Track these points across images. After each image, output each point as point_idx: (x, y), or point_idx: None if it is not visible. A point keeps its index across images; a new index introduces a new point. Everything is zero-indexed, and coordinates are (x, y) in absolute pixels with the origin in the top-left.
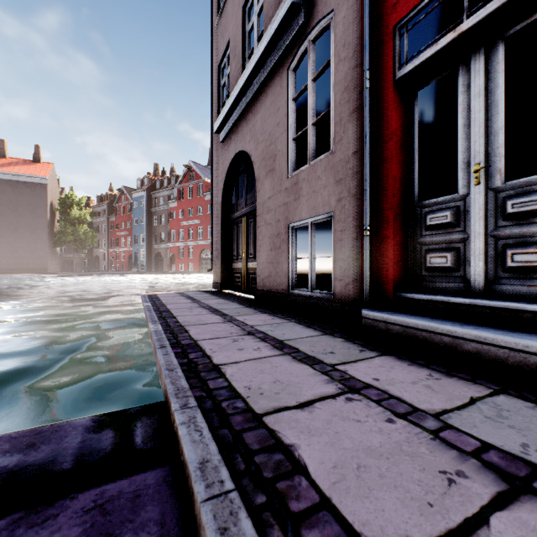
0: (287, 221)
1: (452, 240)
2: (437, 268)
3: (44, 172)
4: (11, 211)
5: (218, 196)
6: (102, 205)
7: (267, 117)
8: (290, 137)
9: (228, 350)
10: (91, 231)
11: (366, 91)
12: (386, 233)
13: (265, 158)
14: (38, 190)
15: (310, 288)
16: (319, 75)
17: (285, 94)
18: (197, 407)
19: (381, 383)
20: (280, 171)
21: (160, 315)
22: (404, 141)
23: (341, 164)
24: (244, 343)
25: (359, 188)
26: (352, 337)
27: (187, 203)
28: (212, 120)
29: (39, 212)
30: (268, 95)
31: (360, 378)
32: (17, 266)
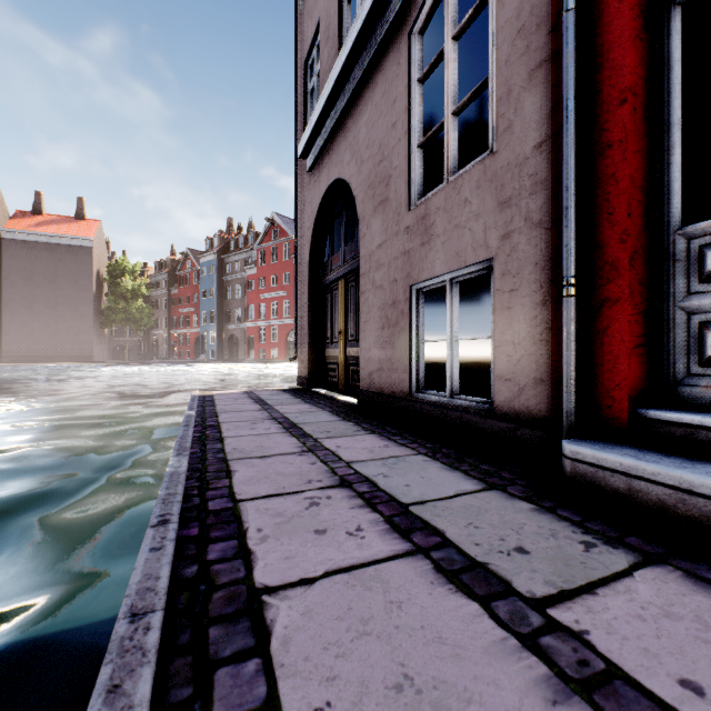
0: (409, 281)
1: None
2: None
3: (89, 232)
4: (48, 283)
5: (305, 252)
6: (162, 274)
7: (376, 119)
8: (414, 142)
9: (294, 533)
10: (147, 307)
11: (568, 15)
12: (612, 290)
13: (373, 183)
14: (81, 256)
15: (448, 391)
16: (465, 26)
17: (406, 74)
18: None
19: None
20: (397, 201)
21: (200, 436)
22: (648, 107)
23: (509, 170)
24: (330, 512)
25: (549, 209)
26: (548, 499)
27: (269, 269)
28: (296, 141)
29: (82, 284)
30: (378, 83)
31: (642, 679)
32: (55, 353)
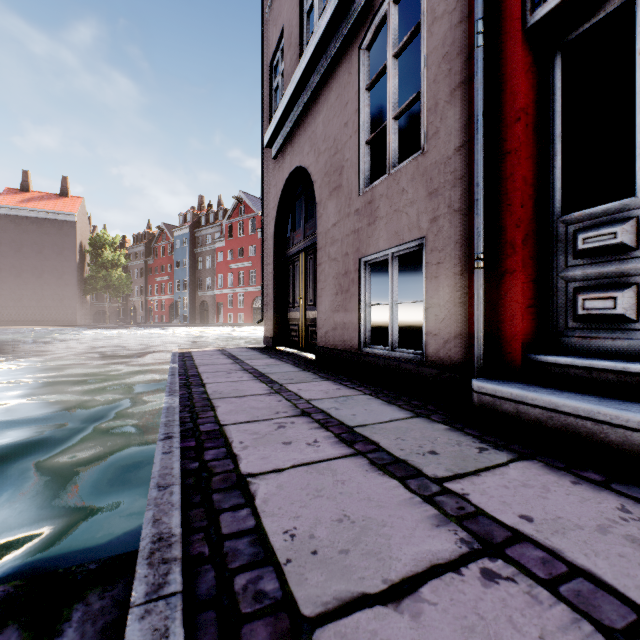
0: (358, 255)
1: (624, 271)
2: (596, 317)
3: (73, 208)
4: (35, 254)
5: (270, 228)
6: (139, 246)
7: (331, 118)
8: (362, 139)
9: (268, 444)
10: (125, 276)
11: (478, 50)
12: (510, 264)
13: (329, 172)
14: (65, 229)
15: (390, 345)
16: (403, 47)
17: (356, 82)
18: (180, 596)
19: (540, 530)
20: (349, 187)
21: (185, 382)
22: (537, 123)
23: (436, 167)
24: (294, 431)
25: (465, 199)
26: (460, 423)
27: (237, 242)
28: (263, 132)
29: (66, 254)
30: (333, 87)
31: (496, 515)
32: (42, 317)
